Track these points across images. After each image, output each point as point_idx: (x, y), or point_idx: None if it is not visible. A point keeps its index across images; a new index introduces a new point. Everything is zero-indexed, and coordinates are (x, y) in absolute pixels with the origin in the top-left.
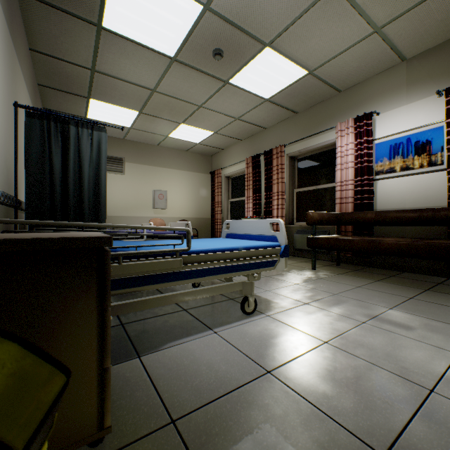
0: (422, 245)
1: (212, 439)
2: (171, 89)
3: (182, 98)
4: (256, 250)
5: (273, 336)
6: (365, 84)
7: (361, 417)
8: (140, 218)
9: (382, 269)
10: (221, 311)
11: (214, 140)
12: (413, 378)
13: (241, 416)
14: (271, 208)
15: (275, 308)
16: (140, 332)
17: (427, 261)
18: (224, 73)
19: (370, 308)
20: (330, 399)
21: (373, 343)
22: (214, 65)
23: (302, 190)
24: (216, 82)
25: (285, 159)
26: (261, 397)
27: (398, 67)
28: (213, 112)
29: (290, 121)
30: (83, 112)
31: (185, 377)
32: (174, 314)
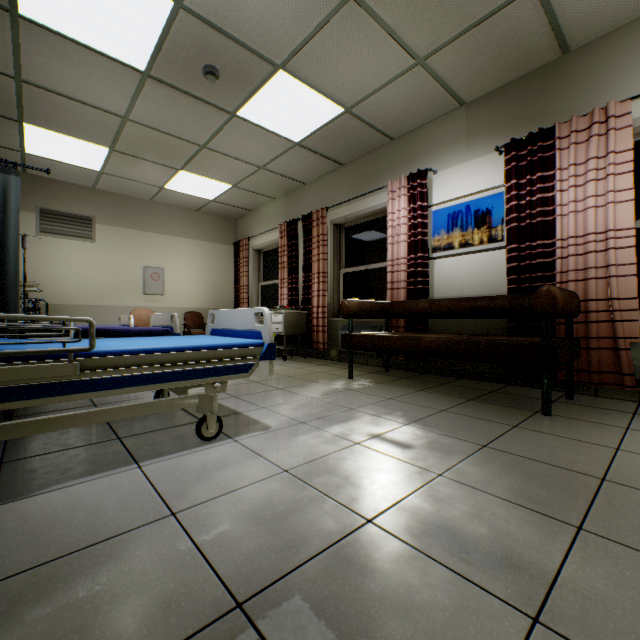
0: (463, 342)
1: (14, 608)
2: (152, 118)
3: (173, 133)
4: (220, 350)
5: (219, 467)
6: (422, 131)
7: (252, 560)
8: (121, 308)
9: (439, 376)
10: (172, 438)
11: (236, 197)
12: (359, 508)
13: (84, 575)
14: (311, 295)
15: (255, 430)
16: (22, 473)
17: (487, 364)
18: (227, 101)
19: (381, 425)
20: (230, 542)
21: (347, 468)
22: (209, 88)
23: (350, 270)
24: (219, 113)
25: (329, 228)
26: (135, 547)
27: (457, 112)
28: (224, 156)
29: (334, 175)
30: (16, 143)
31: (41, 530)
32: (98, 445)
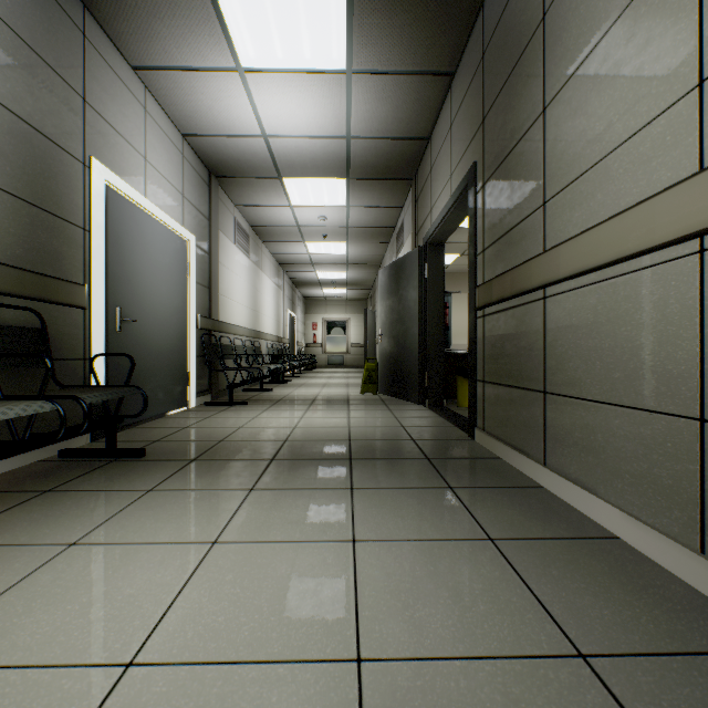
0: None
1: None
2: None
3: None
4: None
5: None
6: None
7: None
8: (456, 345)
9: None
10: None
11: None
12: None
13: None
14: None
15: None
16: None
17: None
18: None
19: None
20: None
21: None
22: None
23: None
24: None
25: None
26: None
27: None
28: None
29: None
30: None
31: None
32: None
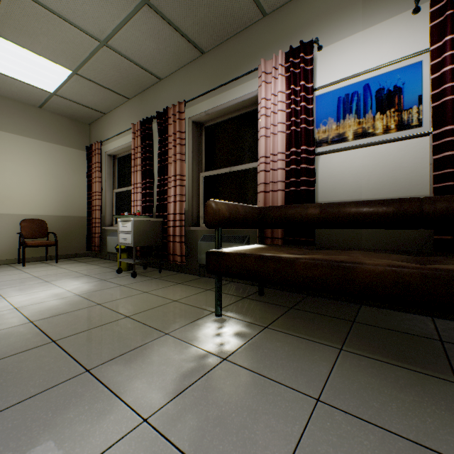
0: None
1: None
2: None
3: None
4: None
5: None
6: (302, 0)
7: None
8: None
9: (328, 300)
10: None
11: (82, 92)
12: None
13: None
14: (166, 201)
15: None
16: None
17: None
18: None
19: None
20: None
21: None
22: None
23: (212, 173)
24: None
25: (188, 126)
26: None
27: None
28: (44, 9)
29: (193, 66)
30: None
31: None
32: None
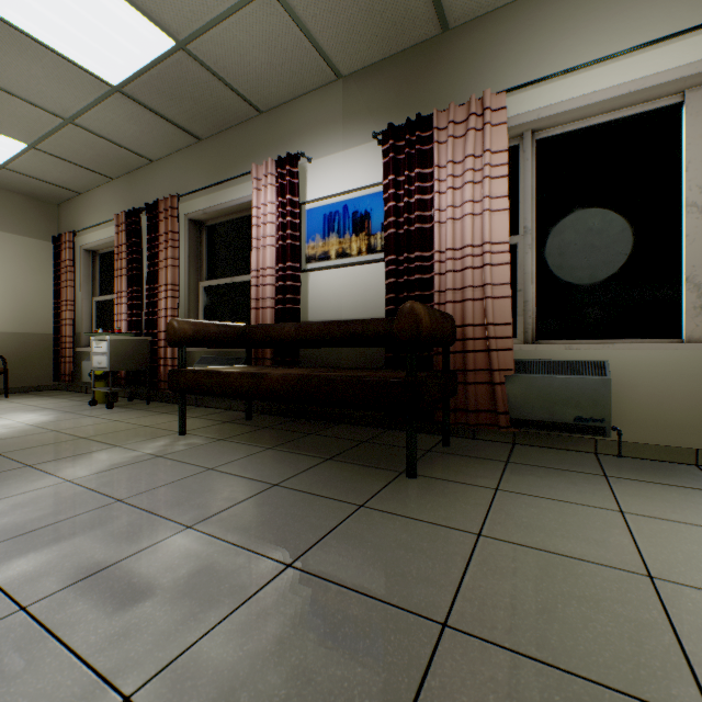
0: (315, 380)
1: None
2: None
3: None
4: None
5: None
6: (295, 106)
7: None
8: None
9: (313, 421)
10: None
11: (44, 167)
12: None
13: None
14: (157, 315)
15: None
16: None
17: None
18: None
19: (138, 536)
20: None
21: None
22: None
23: (212, 283)
24: None
25: (184, 225)
26: None
27: (334, 87)
28: None
29: (191, 153)
30: None
31: None
32: None
